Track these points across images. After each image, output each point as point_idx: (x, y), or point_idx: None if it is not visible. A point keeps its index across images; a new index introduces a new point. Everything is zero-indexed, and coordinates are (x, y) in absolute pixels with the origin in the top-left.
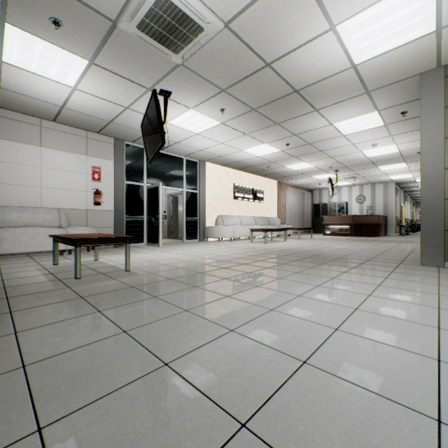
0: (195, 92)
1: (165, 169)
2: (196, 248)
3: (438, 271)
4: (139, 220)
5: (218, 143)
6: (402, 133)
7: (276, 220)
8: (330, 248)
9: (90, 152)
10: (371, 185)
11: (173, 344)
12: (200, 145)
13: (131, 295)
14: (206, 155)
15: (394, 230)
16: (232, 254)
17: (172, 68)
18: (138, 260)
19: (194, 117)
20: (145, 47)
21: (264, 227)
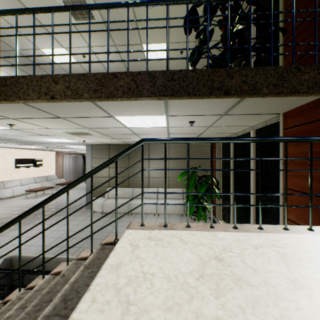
0: None
1: None
2: None
3: (86, 211)
4: None
5: None
6: None
7: (53, 176)
8: (69, 199)
9: None
10: None
11: None
12: None
13: None
14: None
15: None
16: (2, 215)
17: None
18: None
19: None
20: None
21: (42, 184)
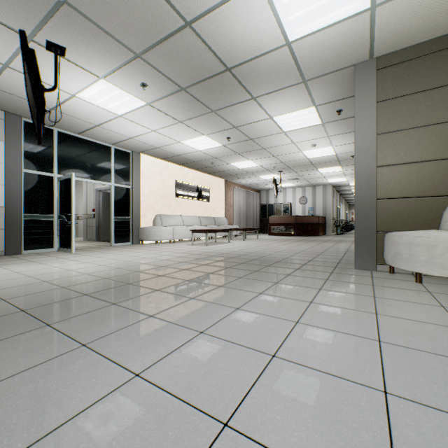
0: (100, 53)
1: (86, 158)
2: (119, 254)
3: (371, 276)
4: (46, 219)
5: (150, 131)
6: (338, 134)
7: (223, 220)
8: (271, 249)
9: None
10: (312, 188)
11: None
12: (128, 132)
13: None
14: (139, 145)
15: (332, 230)
16: (158, 261)
17: (54, 6)
18: (14, 275)
19: (110, 92)
20: None
21: (209, 227)
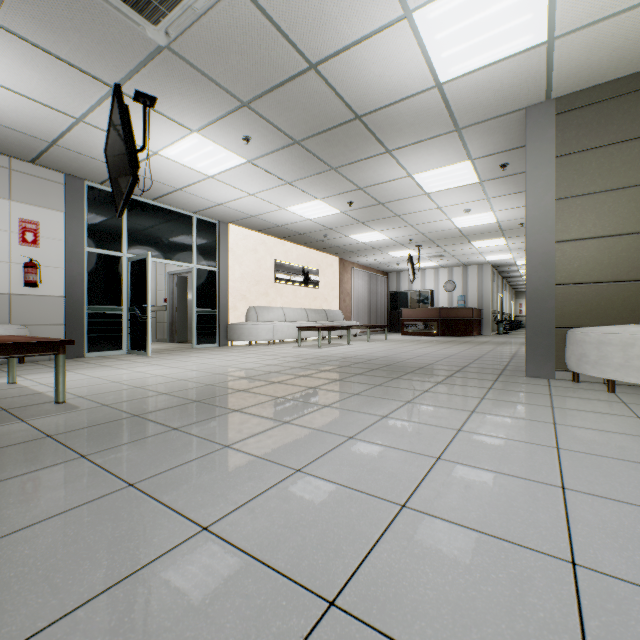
0: (198, 103)
1: (161, 232)
2: (209, 358)
3: (549, 384)
4: (114, 312)
5: (247, 195)
6: (502, 195)
7: (337, 314)
8: (409, 353)
9: (17, 195)
10: (463, 268)
11: (53, 583)
12: (218, 197)
13: (35, 454)
14: (229, 213)
15: (491, 328)
16: (264, 366)
17: (152, 52)
18: (95, 380)
19: (203, 148)
20: (93, 3)
21: (320, 324)
